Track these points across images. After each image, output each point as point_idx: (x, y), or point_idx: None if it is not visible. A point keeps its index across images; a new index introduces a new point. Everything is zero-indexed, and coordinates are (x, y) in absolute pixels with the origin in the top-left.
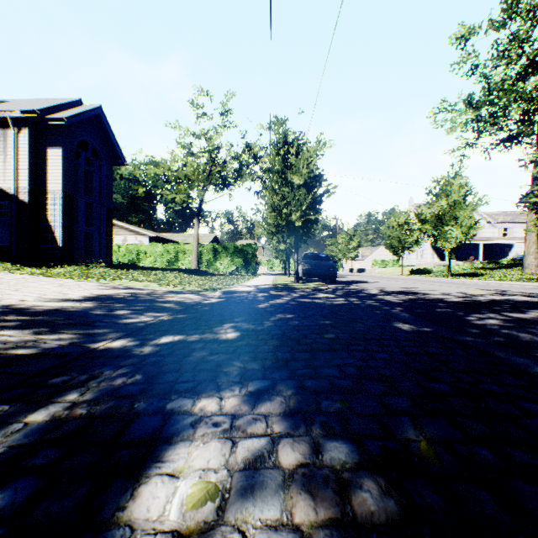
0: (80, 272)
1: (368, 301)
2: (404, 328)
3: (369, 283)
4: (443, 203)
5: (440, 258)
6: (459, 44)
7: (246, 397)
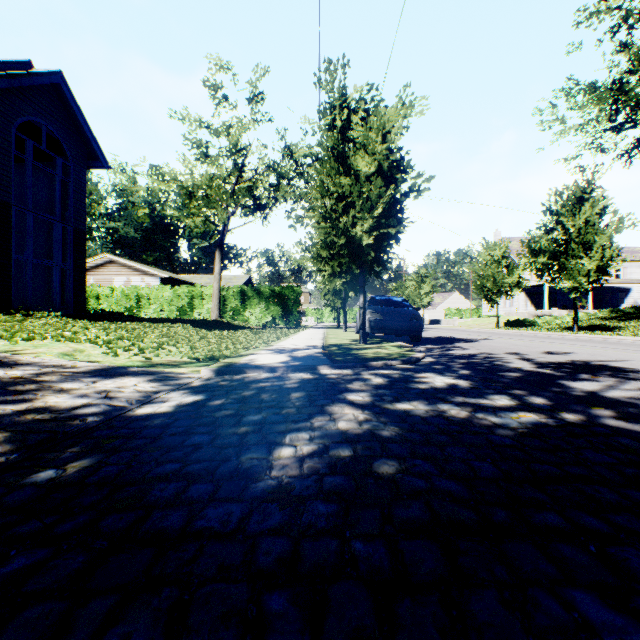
0: None
1: (594, 410)
2: None
3: (475, 343)
4: (568, 224)
5: (535, 306)
6: None
7: None
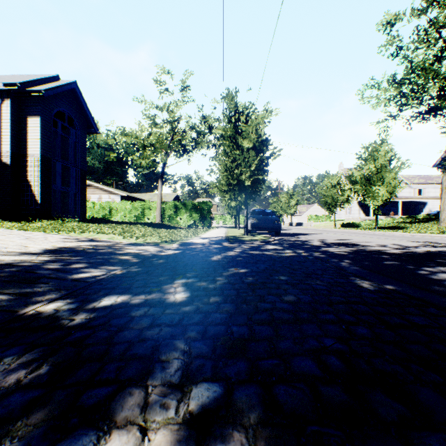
0: (55, 226)
1: (315, 253)
2: (365, 285)
3: (309, 235)
4: (371, 166)
5: (365, 214)
6: (385, 29)
7: (184, 429)
